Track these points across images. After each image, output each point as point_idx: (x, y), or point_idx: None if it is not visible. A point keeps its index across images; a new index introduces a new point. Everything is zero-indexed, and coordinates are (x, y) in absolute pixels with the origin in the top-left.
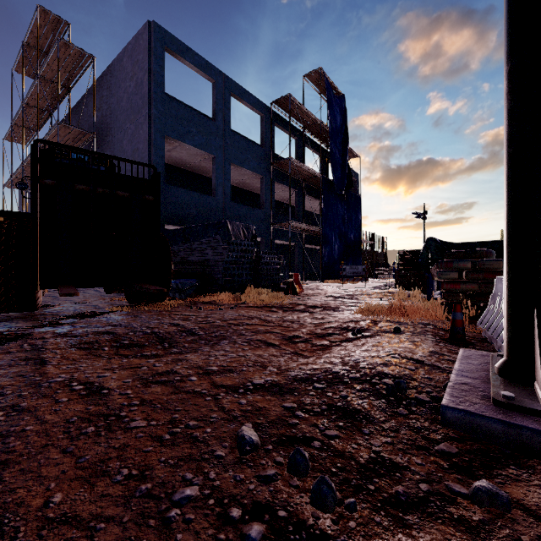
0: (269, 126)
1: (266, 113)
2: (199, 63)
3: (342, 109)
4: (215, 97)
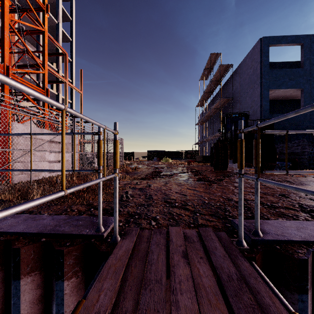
0: None
1: None
2: (290, 40)
3: None
4: (302, 53)
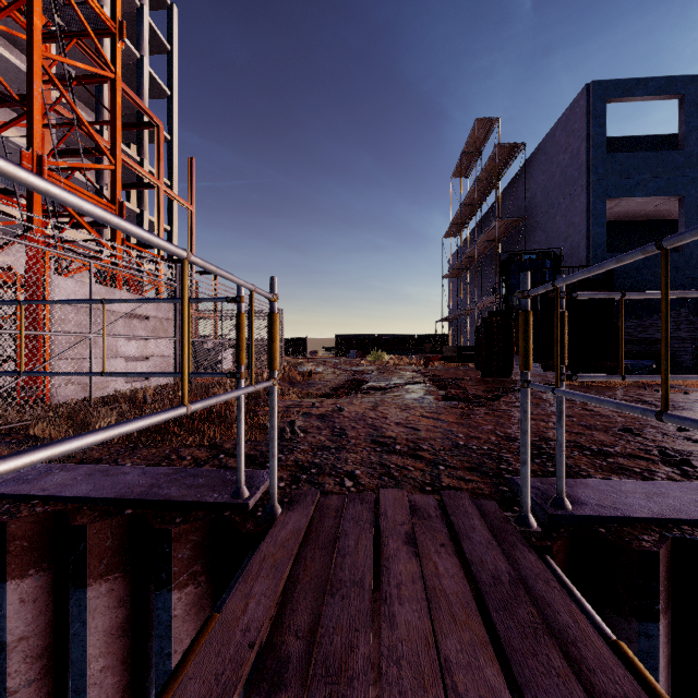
0: None
1: None
2: (654, 89)
3: None
4: (682, 117)
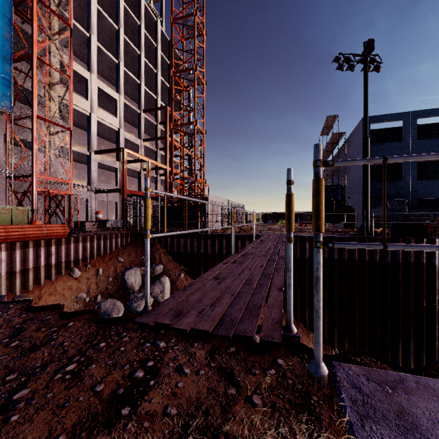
0: None
1: None
2: (391, 118)
3: None
4: (403, 128)
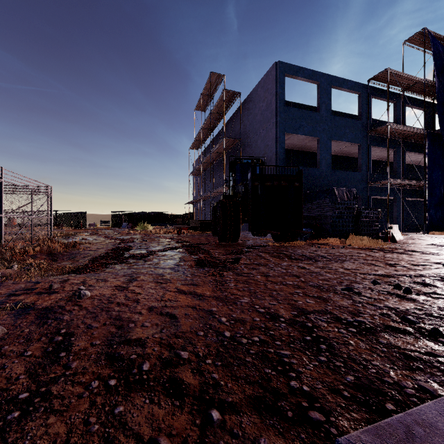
0: (365, 100)
1: (363, 91)
2: (307, 75)
3: None
4: (319, 94)
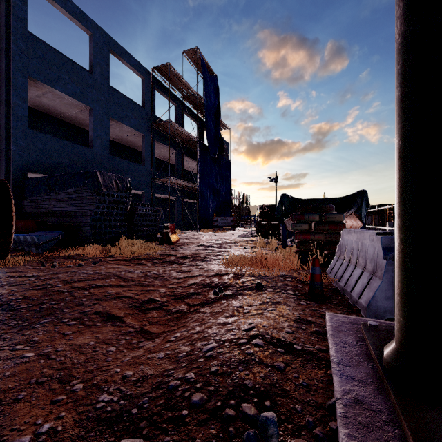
0: (150, 89)
1: (147, 77)
2: (72, 10)
3: (216, 87)
4: (91, 49)
